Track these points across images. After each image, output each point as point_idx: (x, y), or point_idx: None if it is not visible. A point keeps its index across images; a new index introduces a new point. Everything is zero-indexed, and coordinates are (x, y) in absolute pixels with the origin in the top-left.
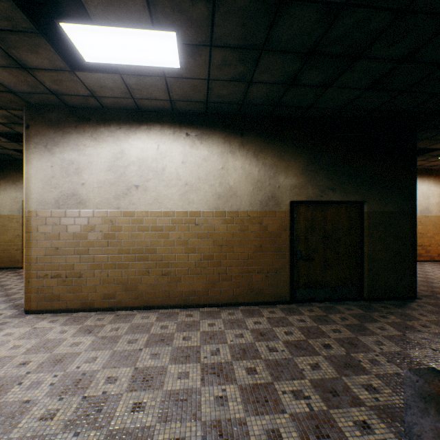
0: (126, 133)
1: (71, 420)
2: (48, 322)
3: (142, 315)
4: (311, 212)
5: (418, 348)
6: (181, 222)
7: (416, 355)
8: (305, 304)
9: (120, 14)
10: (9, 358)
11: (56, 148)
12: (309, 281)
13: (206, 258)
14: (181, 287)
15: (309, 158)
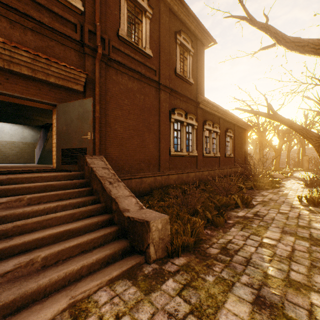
0: None
1: None
2: None
3: None
4: None
5: None
6: (10, 143)
7: None
8: None
9: None
10: None
11: None
12: None
13: (18, 152)
14: (10, 159)
15: None
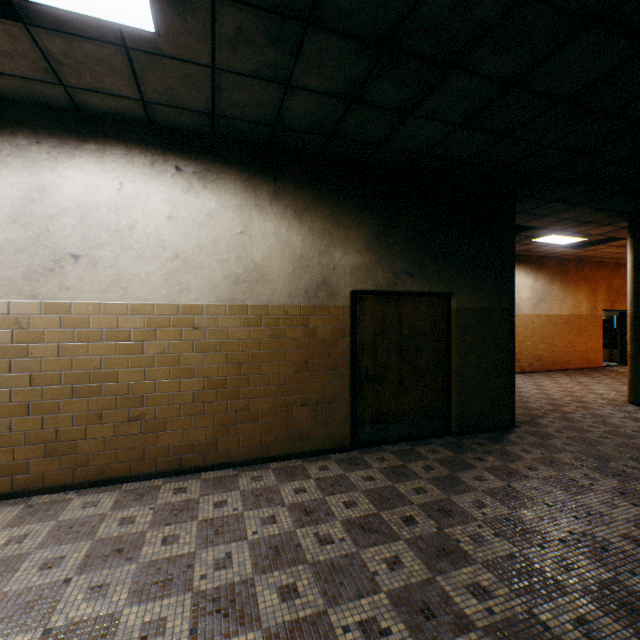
0: (53, 154)
1: None
2: None
3: (85, 501)
4: (381, 307)
5: (530, 506)
6: (166, 324)
7: (529, 518)
8: (373, 450)
9: None
10: None
11: None
12: (379, 413)
13: (213, 385)
14: (166, 440)
15: (378, 225)
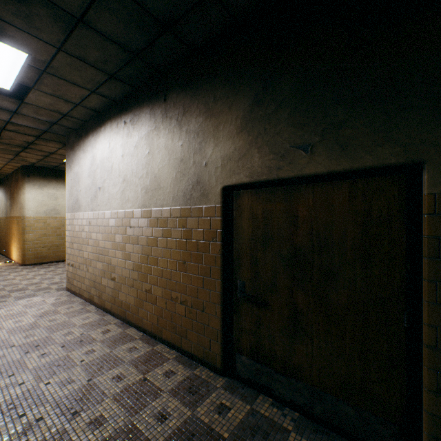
0: (95, 139)
1: None
2: (55, 299)
3: (89, 315)
4: (262, 204)
5: None
6: (121, 223)
7: None
8: (242, 392)
9: None
10: None
11: (72, 165)
12: (260, 348)
13: (137, 268)
14: (121, 297)
15: (253, 94)
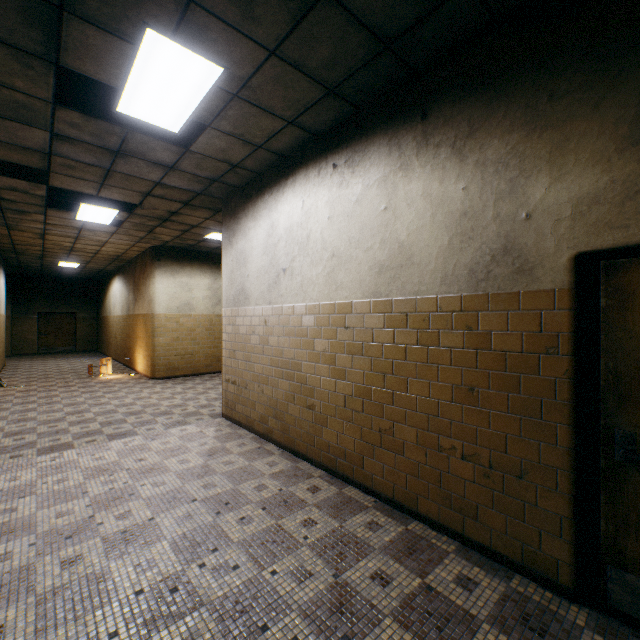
0: (276, 198)
1: (55, 529)
2: (214, 430)
3: (274, 459)
4: None
5: None
6: (326, 322)
7: None
8: None
9: (109, 60)
10: (147, 450)
11: (234, 239)
12: None
13: (359, 393)
14: (326, 436)
15: None
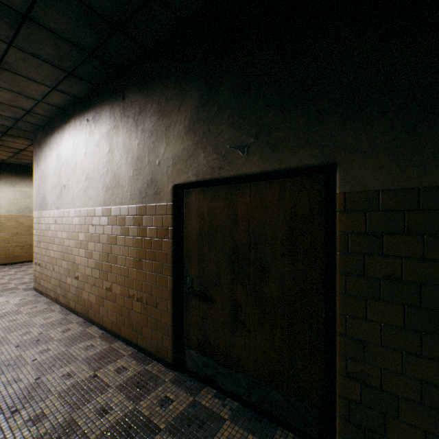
0: (61, 137)
1: None
2: (20, 299)
3: (52, 315)
4: (208, 202)
5: None
6: (84, 222)
7: None
8: (189, 384)
9: None
10: None
11: (40, 162)
12: (206, 342)
13: (98, 266)
14: (84, 295)
15: (199, 96)
